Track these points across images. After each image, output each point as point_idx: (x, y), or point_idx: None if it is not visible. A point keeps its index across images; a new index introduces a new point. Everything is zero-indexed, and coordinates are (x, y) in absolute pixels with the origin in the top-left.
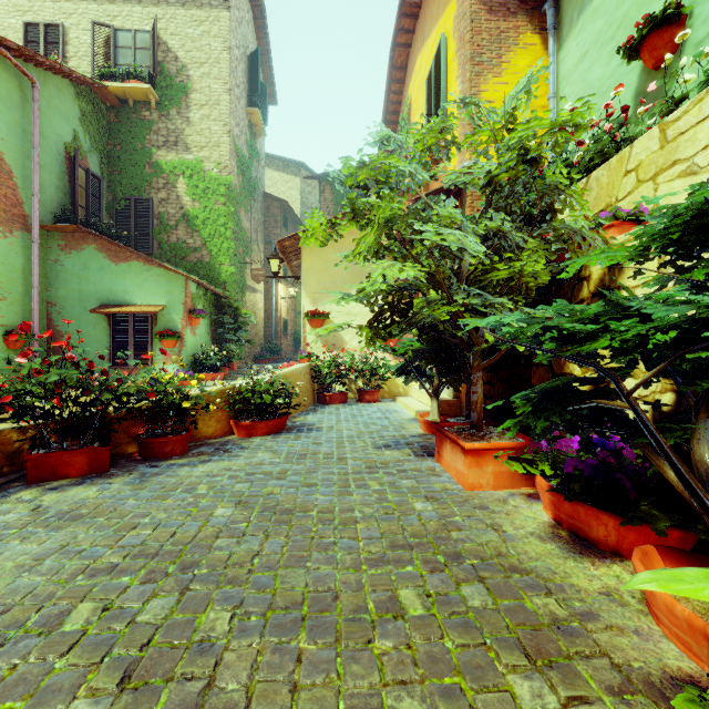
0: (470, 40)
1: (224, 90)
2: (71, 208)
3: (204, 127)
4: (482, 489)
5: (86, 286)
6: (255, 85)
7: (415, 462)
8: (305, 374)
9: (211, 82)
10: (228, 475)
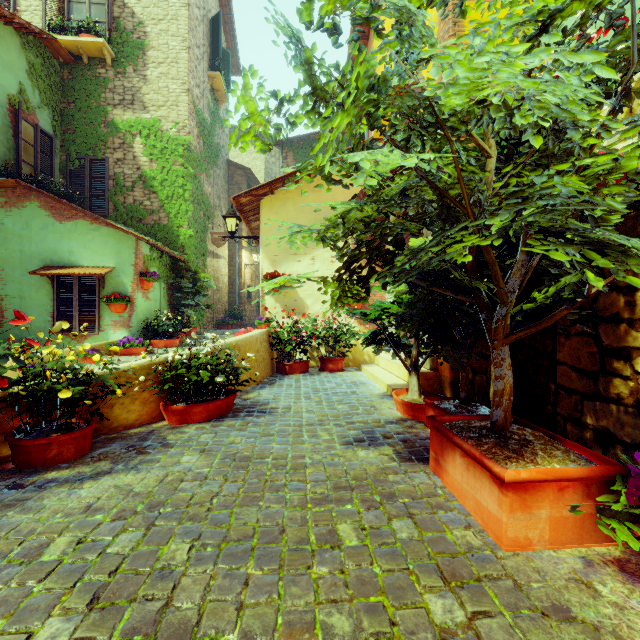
0: None
1: (182, 47)
2: (16, 165)
3: (162, 86)
4: (531, 547)
5: (28, 246)
6: (217, 49)
7: (403, 474)
8: (261, 342)
9: (168, 39)
10: (118, 508)
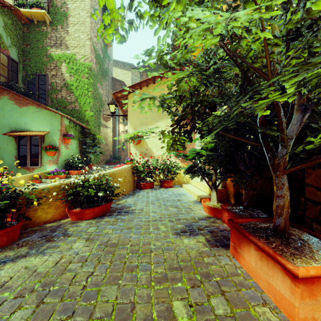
0: None
1: (87, 16)
2: None
3: (76, 36)
4: None
5: (3, 120)
6: None
7: (213, 257)
8: (128, 172)
9: (80, 11)
10: (21, 287)
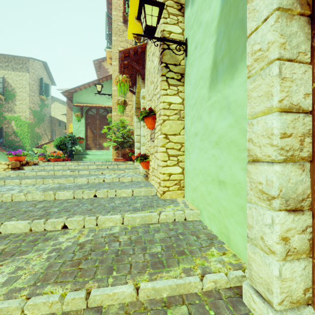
0: (67, 116)
1: (27, 96)
2: None
3: (20, 106)
4: None
5: None
6: (42, 88)
7: None
8: None
9: (23, 93)
10: None
